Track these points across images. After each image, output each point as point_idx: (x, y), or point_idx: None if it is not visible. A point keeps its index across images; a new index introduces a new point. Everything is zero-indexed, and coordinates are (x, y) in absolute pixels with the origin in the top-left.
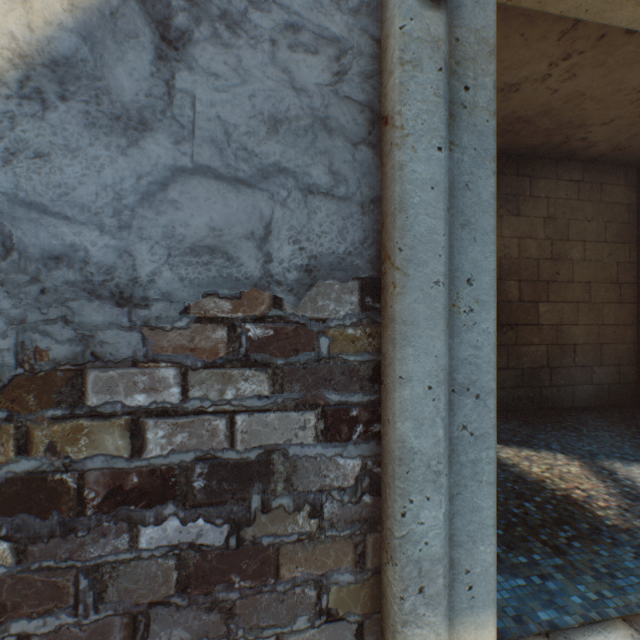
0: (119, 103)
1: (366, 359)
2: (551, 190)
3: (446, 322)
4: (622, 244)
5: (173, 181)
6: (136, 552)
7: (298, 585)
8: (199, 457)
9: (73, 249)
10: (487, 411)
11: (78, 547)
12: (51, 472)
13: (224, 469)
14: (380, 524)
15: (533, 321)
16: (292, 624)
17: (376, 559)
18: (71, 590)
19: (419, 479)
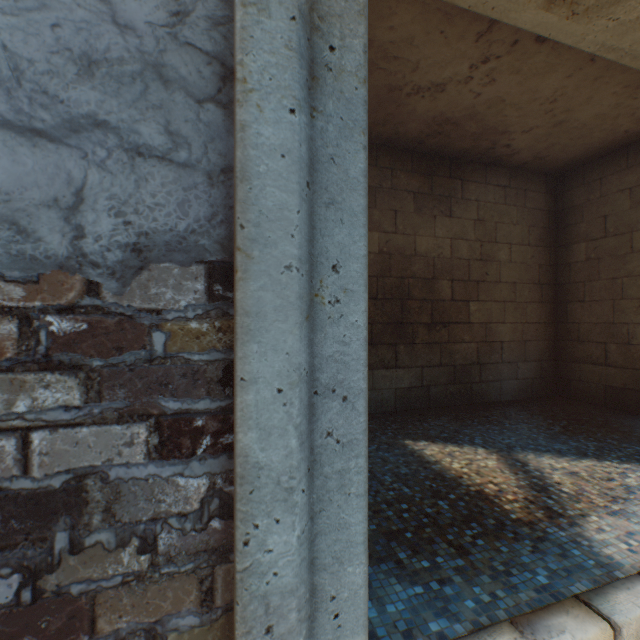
0: None
1: (215, 358)
2: (481, 194)
3: (304, 314)
4: (543, 248)
5: None
6: None
7: (123, 639)
8: None
9: None
10: (356, 414)
11: None
12: None
13: (14, 503)
14: (233, 552)
15: (464, 319)
16: None
17: (228, 594)
18: None
19: (267, 499)
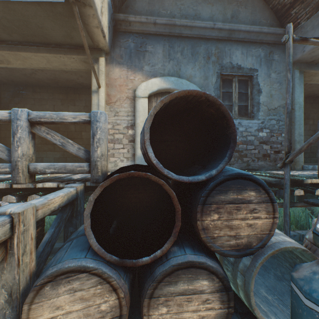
0: None
1: None
2: (87, 98)
3: None
4: None
5: None
6: None
7: None
8: None
9: None
10: None
11: None
12: None
13: None
14: None
15: (80, 137)
16: None
17: None
18: None
19: None
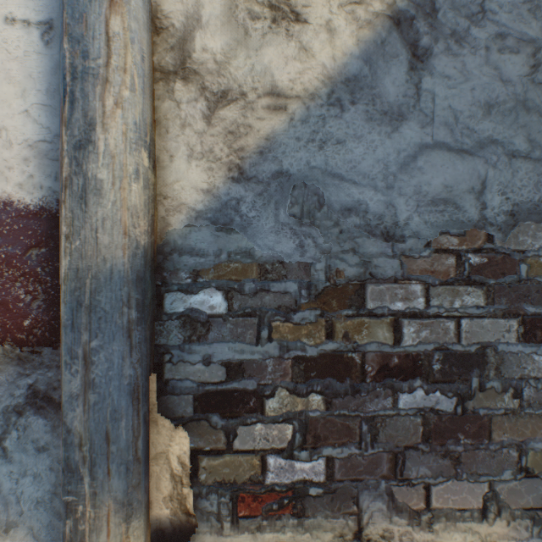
0: (385, 103)
1: None
2: None
3: None
4: None
5: (419, 154)
6: (396, 410)
7: (504, 447)
8: (436, 348)
9: (358, 203)
10: None
11: (361, 403)
12: (345, 352)
13: (452, 357)
14: None
15: None
16: (499, 475)
17: None
18: (356, 431)
19: None
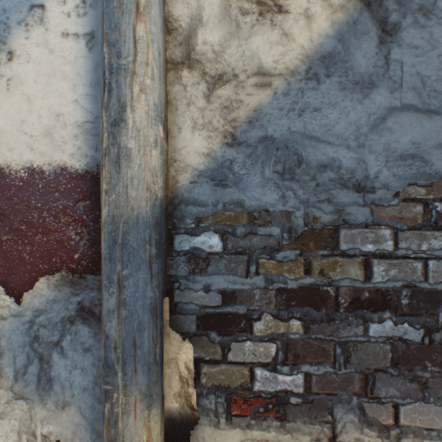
0: (357, 74)
1: None
2: None
3: None
4: None
5: (388, 116)
6: (366, 337)
7: None
8: (404, 285)
9: (332, 161)
10: None
11: (335, 329)
12: (321, 285)
13: (420, 294)
14: None
15: None
16: None
17: None
18: (331, 353)
19: None
